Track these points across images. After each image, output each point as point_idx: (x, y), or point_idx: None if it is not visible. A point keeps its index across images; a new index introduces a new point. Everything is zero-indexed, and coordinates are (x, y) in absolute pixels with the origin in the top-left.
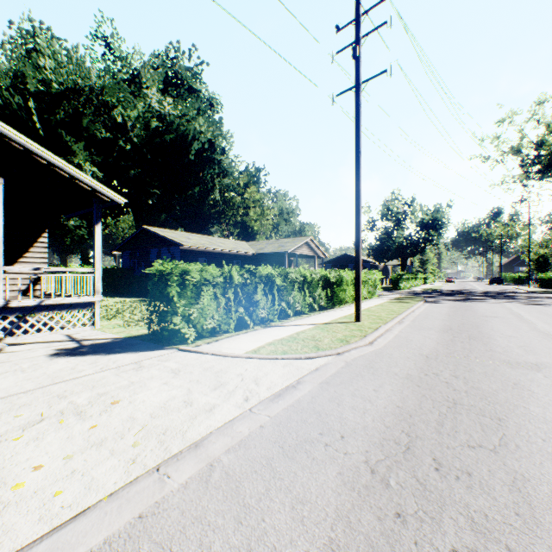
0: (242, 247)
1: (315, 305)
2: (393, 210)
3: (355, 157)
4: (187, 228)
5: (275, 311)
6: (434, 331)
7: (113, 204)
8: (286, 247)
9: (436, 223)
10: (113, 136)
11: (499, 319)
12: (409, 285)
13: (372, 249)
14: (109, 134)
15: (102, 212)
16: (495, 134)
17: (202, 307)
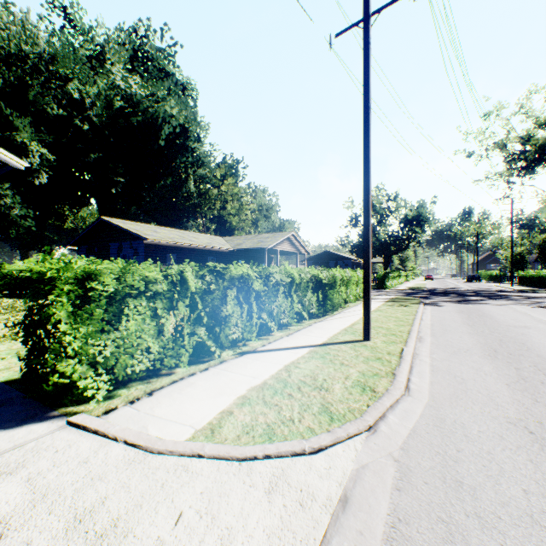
0: (218, 243)
1: (304, 314)
2: (376, 206)
3: (363, 114)
4: (160, 223)
5: (253, 327)
6: (478, 356)
7: (7, 170)
8: (266, 243)
9: (421, 220)
10: (68, 114)
11: (536, 331)
12: (394, 284)
13: (355, 246)
14: (62, 110)
15: (58, 202)
16: (480, 128)
17: (123, 336)
